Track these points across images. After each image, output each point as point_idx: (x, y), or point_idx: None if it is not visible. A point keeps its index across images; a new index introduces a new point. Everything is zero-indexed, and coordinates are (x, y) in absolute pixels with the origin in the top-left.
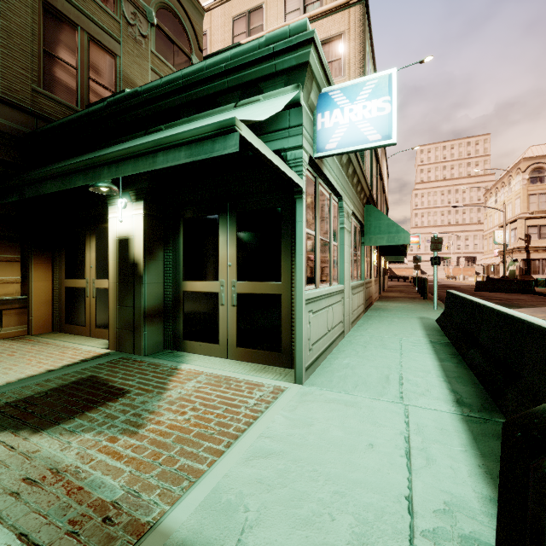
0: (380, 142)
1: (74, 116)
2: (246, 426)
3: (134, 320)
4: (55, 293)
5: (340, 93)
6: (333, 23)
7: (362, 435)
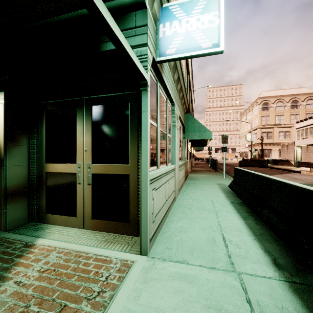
0: (210, 50)
1: None
2: None
3: None
4: None
5: (178, 7)
6: None
7: None
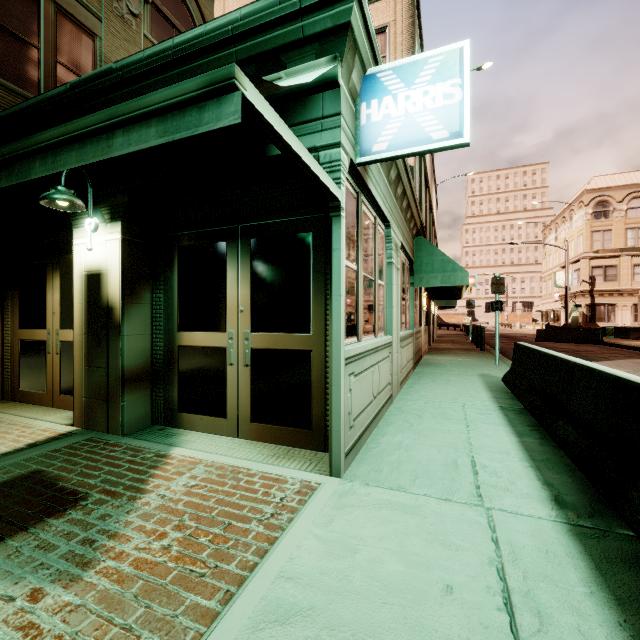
0: (446, 142)
1: (26, 104)
2: (256, 558)
3: (108, 386)
4: (5, 347)
5: (393, 74)
6: (376, 13)
7: (433, 568)
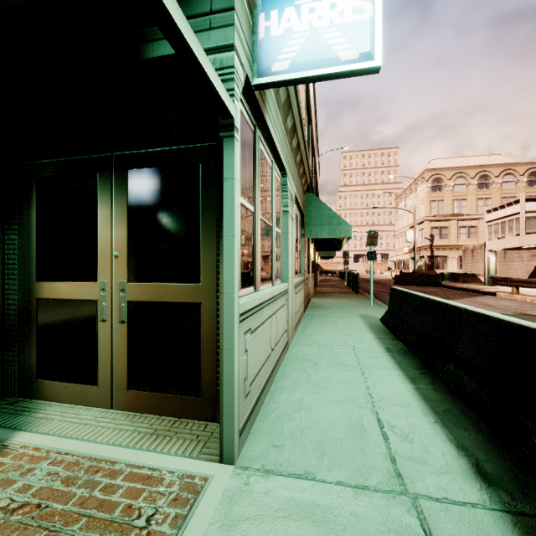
0: (356, 65)
1: None
2: None
3: None
4: None
5: None
6: None
7: None
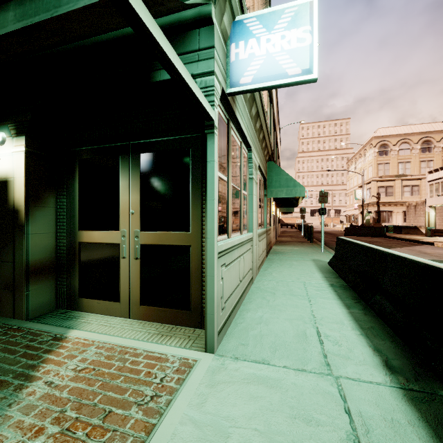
0: (299, 77)
1: None
2: None
3: (14, 278)
4: None
5: (256, 21)
6: None
7: None
